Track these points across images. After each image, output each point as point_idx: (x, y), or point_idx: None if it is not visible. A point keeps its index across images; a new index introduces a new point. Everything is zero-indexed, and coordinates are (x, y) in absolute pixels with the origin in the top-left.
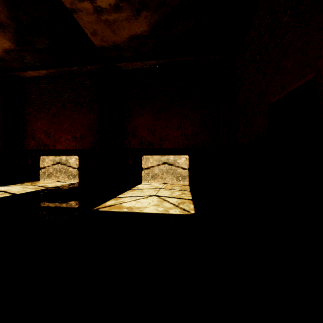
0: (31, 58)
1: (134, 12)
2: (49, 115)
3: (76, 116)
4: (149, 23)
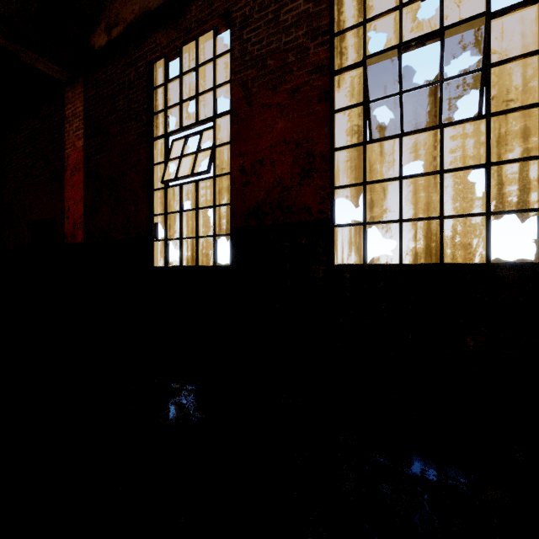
0: None
1: None
2: None
3: None
4: None
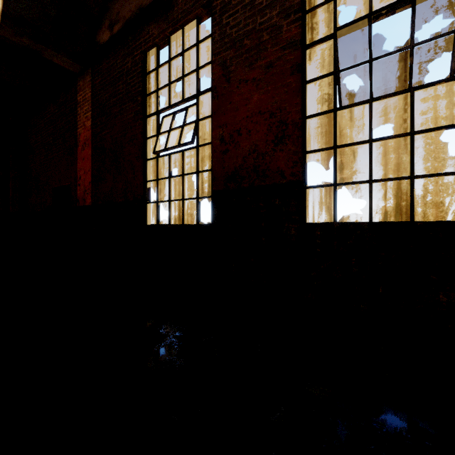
0: None
1: None
2: None
3: None
4: None
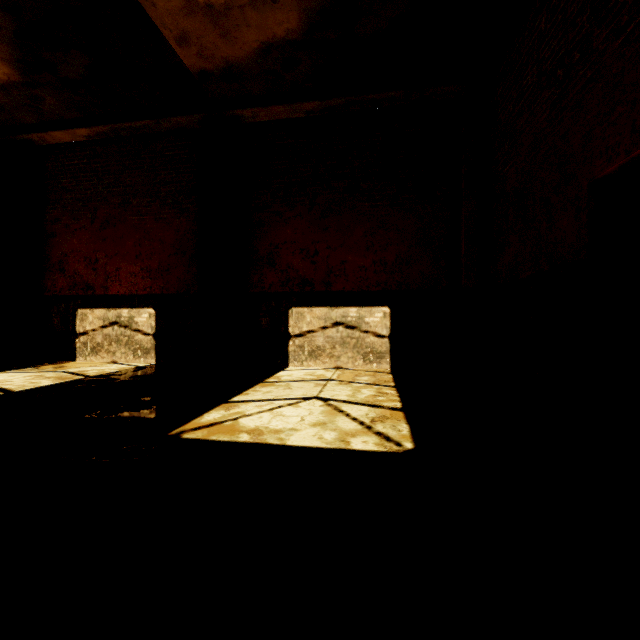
0: (55, 101)
1: None
2: (94, 224)
3: (151, 225)
4: (304, 12)
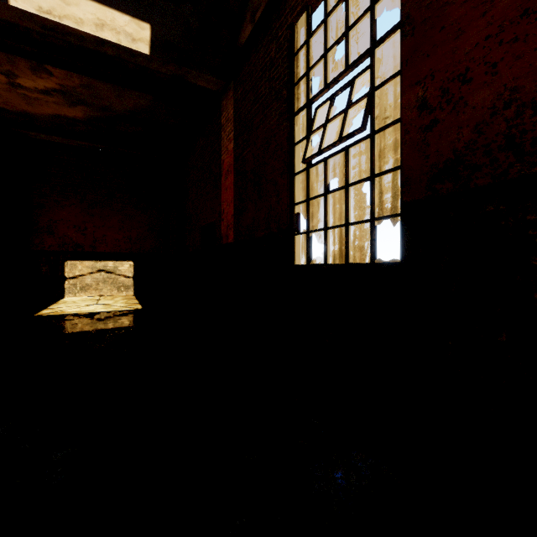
0: None
1: (69, 102)
2: None
3: None
4: (87, 114)
